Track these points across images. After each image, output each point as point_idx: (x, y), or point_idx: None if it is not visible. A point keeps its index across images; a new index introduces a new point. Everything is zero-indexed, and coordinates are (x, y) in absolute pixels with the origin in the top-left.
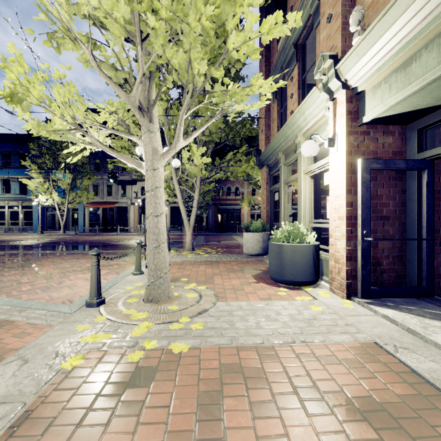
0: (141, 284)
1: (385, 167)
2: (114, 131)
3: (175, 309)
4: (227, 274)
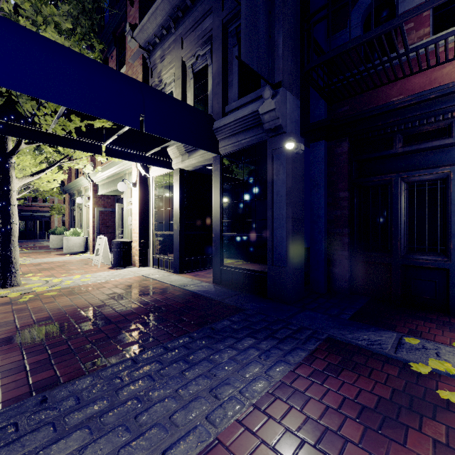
0: None
1: (105, 210)
2: None
3: None
4: (39, 255)
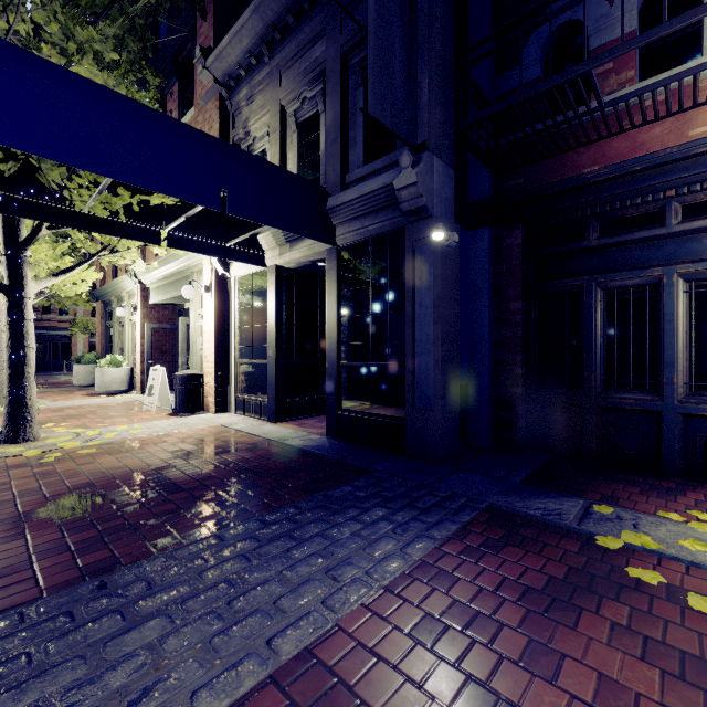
0: None
1: (160, 327)
2: None
3: None
4: (57, 396)
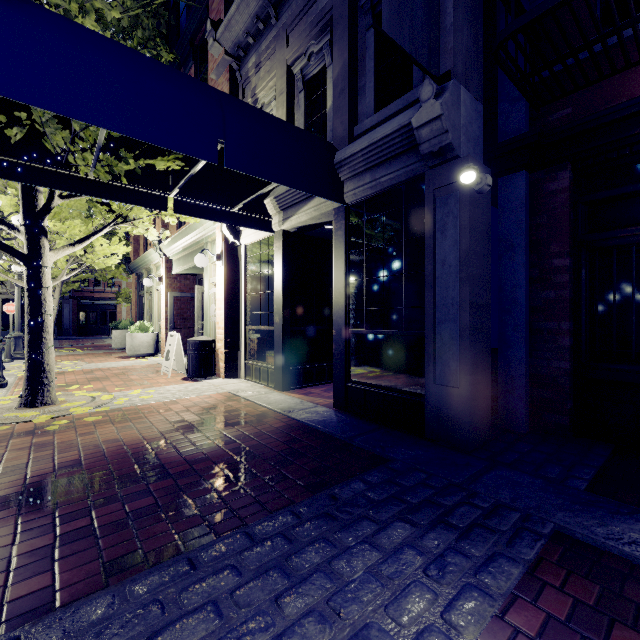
0: (22, 364)
1: (181, 296)
2: (3, 260)
3: (61, 366)
4: (95, 358)
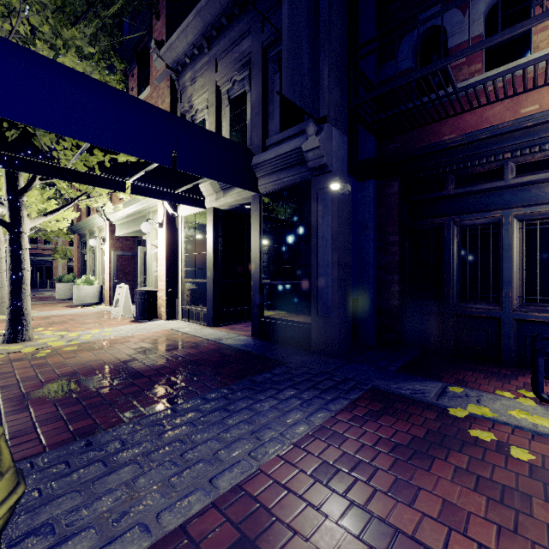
0: None
1: (123, 254)
2: None
3: None
4: (44, 307)
